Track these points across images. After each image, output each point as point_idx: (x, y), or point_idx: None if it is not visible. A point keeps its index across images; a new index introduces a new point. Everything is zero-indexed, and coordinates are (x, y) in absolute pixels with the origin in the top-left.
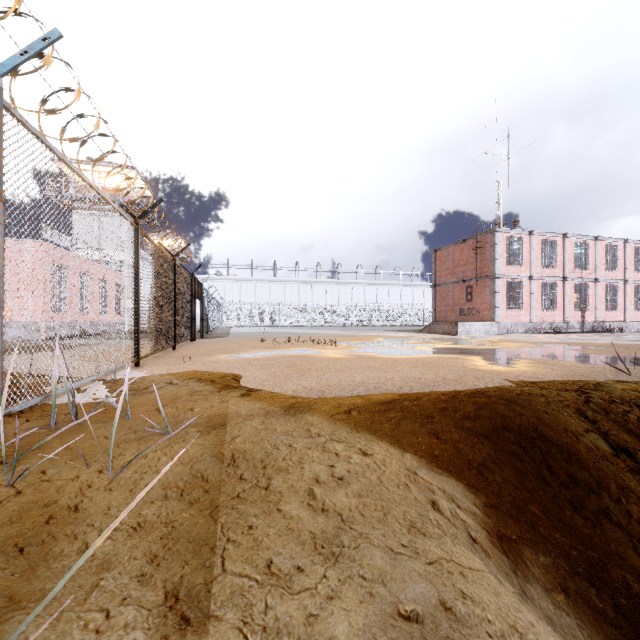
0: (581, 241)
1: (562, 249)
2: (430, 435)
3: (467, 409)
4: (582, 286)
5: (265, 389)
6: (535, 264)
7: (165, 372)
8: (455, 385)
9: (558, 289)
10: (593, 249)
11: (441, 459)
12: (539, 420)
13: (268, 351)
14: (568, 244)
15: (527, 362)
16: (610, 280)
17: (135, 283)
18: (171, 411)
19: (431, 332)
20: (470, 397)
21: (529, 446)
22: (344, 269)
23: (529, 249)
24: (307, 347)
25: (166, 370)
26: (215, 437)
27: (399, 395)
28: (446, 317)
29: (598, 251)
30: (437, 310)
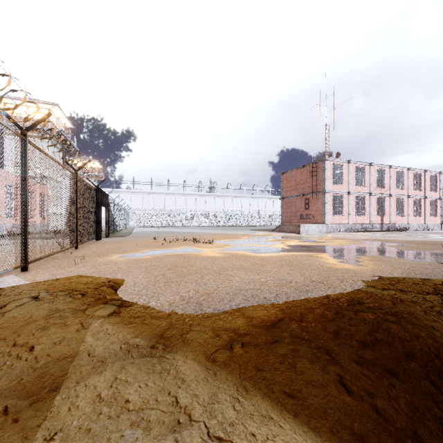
0: (381, 168)
1: (369, 173)
2: (338, 387)
3: (361, 333)
4: (380, 199)
5: (140, 302)
6: (351, 183)
7: (47, 278)
8: (326, 290)
9: (366, 201)
10: (388, 174)
11: (367, 441)
12: (436, 342)
13: (157, 250)
14: (373, 170)
15: (367, 259)
16: (399, 195)
17: (21, 191)
18: (1, 353)
19: (281, 231)
20: (356, 313)
21: (438, 380)
22: (218, 186)
23: (347, 173)
24: (190, 245)
25: (50, 275)
26: (17, 437)
27: (281, 310)
28: (291, 220)
29: (391, 175)
30: (284, 215)
